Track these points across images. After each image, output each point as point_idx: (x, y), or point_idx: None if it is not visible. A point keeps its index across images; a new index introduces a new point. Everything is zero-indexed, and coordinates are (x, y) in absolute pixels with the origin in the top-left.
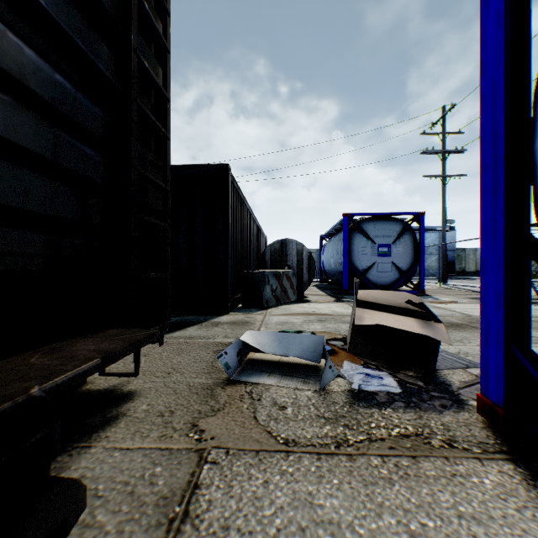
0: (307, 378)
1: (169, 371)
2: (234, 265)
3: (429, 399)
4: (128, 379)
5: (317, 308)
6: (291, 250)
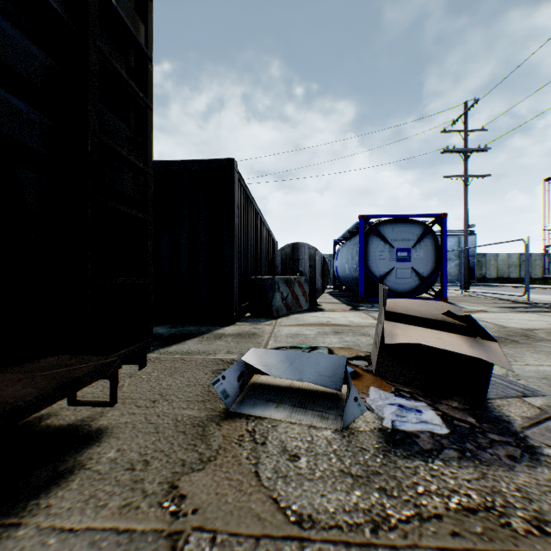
0: (325, 411)
1: (155, 399)
2: (241, 270)
3: (489, 445)
4: (102, 410)
5: (332, 317)
6: (303, 254)
